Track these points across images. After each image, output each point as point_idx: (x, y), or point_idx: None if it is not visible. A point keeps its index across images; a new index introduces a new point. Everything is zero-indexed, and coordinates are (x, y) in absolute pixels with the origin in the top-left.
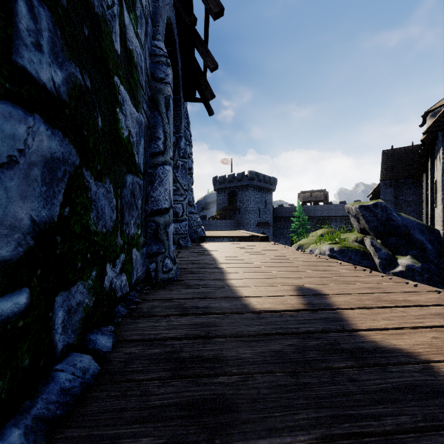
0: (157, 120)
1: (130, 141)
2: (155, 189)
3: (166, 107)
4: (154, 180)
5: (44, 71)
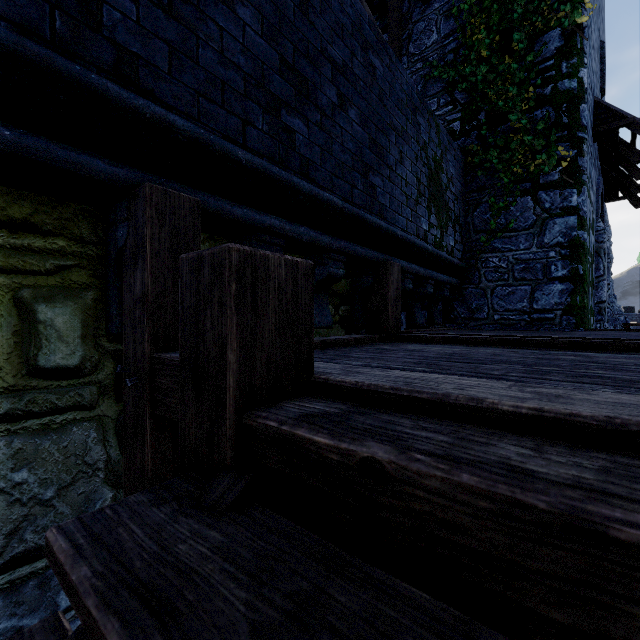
0: (599, 261)
1: (593, 278)
2: (598, 292)
3: (604, 253)
4: (598, 288)
5: (590, 279)
